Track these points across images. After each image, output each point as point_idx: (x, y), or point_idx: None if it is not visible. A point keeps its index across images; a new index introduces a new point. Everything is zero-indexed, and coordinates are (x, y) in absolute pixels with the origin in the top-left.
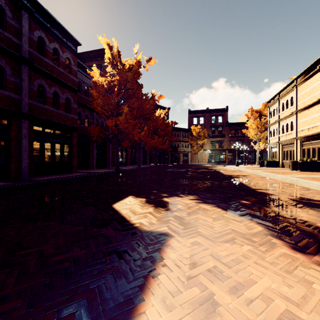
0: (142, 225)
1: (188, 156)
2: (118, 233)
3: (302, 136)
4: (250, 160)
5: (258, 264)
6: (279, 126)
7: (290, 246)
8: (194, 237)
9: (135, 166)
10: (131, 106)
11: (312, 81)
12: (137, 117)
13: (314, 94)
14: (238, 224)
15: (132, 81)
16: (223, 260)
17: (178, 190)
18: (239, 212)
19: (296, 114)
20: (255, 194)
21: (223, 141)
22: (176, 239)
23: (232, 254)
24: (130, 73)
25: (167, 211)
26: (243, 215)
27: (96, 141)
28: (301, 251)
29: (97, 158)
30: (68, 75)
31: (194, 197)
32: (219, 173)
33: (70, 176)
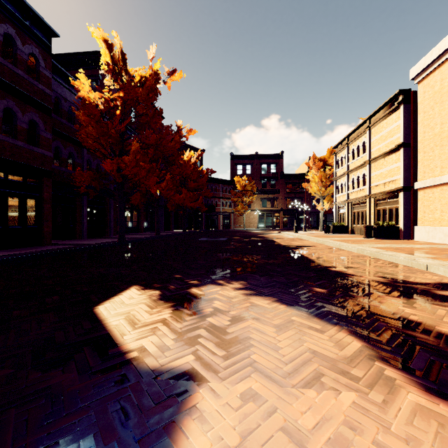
0: (145, 353)
1: (230, 219)
2: (86, 383)
3: (377, 193)
4: (311, 225)
5: (383, 446)
6: (349, 180)
7: (419, 385)
8: (246, 378)
9: (153, 233)
10: (144, 141)
11: (389, 122)
12: (154, 160)
13: (391, 139)
14: (319, 336)
15: (145, 102)
16: (311, 445)
17: (215, 272)
18: (315, 310)
19: (370, 164)
20: (329, 275)
21: (277, 198)
22: (210, 387)
23: (325, 420)
24: (142, 89)
25: (196, 315)
26: (323, 317)
27: (87, 195)
28: (442, 396)
29: (90, 221)
30: (33, 83)
31: (241, 285)
32: (273, 242)
33: (35, 251)
